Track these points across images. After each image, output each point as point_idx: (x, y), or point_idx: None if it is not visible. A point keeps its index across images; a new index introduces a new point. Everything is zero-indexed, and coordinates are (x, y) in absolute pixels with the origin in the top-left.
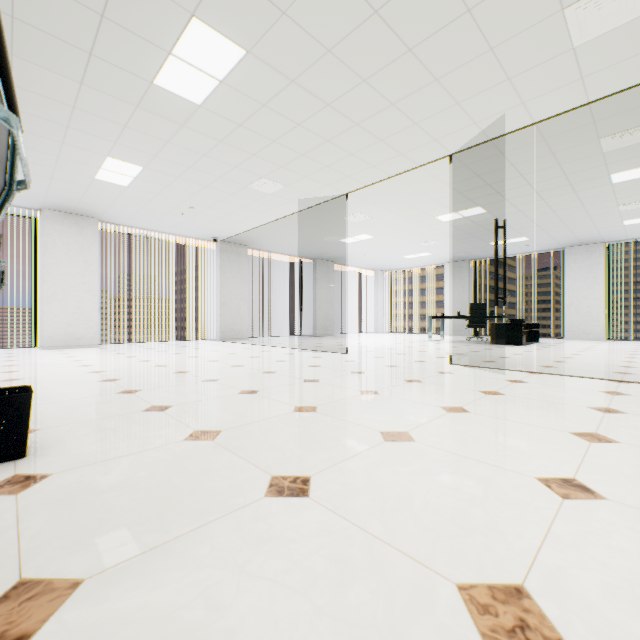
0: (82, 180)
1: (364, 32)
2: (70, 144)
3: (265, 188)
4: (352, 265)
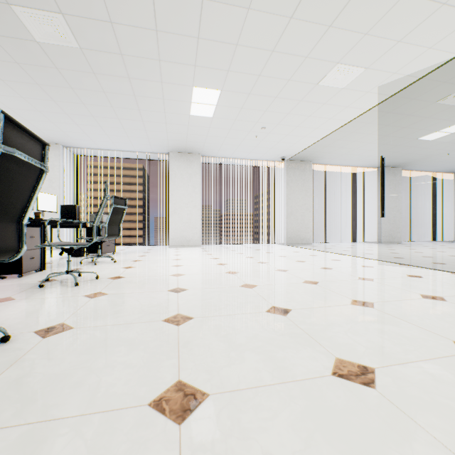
0: (183, 119)
1: None
2: (166, 82)
3: (337, 81)
4: (424, 169)
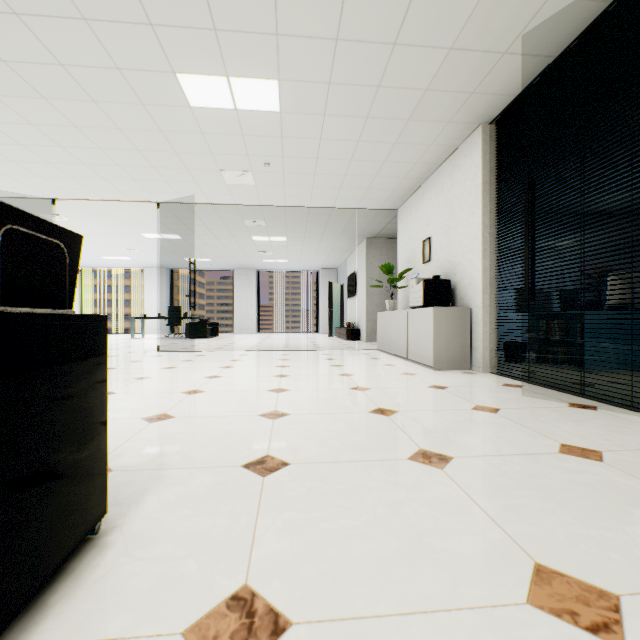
0: None
1: (109, 132)
2: None
3: None
4: None
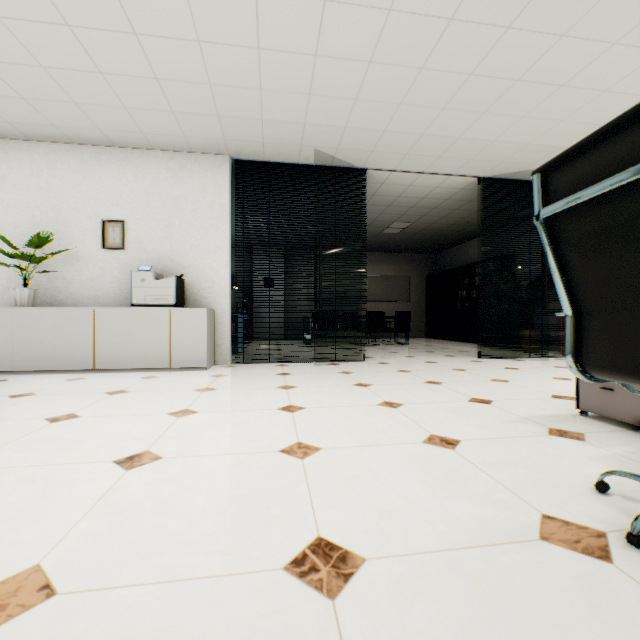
0: None
1: None
2: None
3: None
4: None
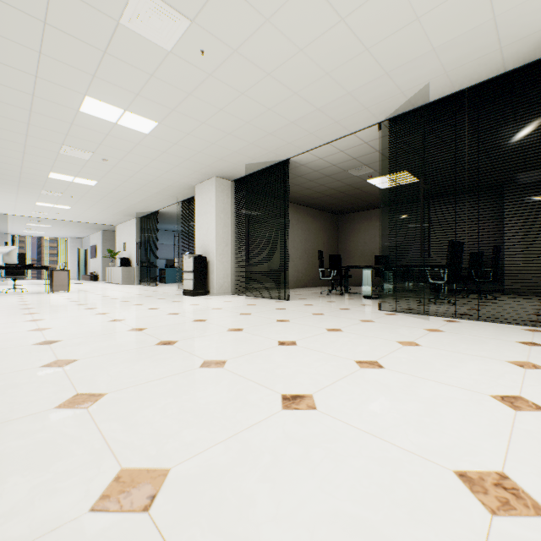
0: None
1: None
2: None
3: None
4: None
